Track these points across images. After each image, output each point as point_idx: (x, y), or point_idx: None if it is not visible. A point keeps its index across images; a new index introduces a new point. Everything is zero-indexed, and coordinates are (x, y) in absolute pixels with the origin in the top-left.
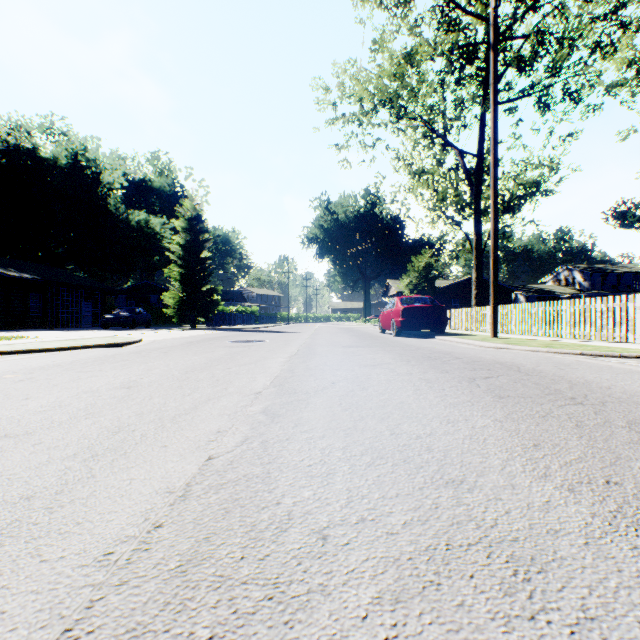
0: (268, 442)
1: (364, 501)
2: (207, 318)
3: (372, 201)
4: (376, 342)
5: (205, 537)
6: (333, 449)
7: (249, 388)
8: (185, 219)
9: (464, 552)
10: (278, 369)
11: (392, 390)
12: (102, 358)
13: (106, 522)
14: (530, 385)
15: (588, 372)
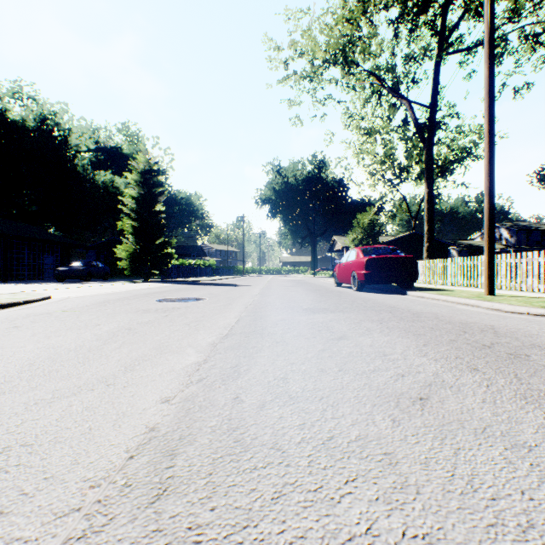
0: None
1: None
2: (161, 271)
3: (319, 166)
4: (343, 301)
5: None
6: None
7: None
8: (138, 172)
9: None
10: (133, 436)
11: None
12: None
13: None
14: None
15: None
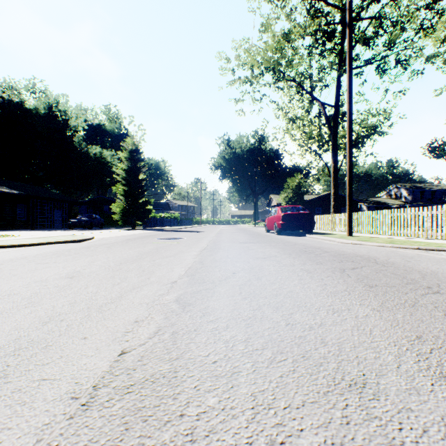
0: (178, 333)
1: (271, 413)
2: (143, 222)
3: (259, 139)
4: (264, 239)
5: None
6: (236, 342)
7: (167, 278)
8: (127, 151)
9: None
10: (191, 261)
11: (281, 280)
12: (60, 252)
13: None
14: (390, 275)
15: (430, 263)
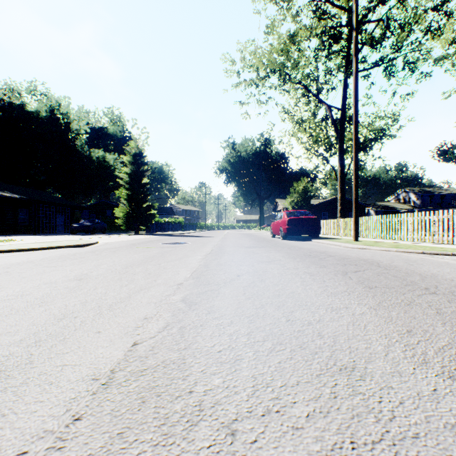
0: (185, 328)
1: (268, 390)
2: (146, 226)
3: (265, 143)
4: (269, 244)
5: (119, 432)
6: (239, 335)
7: (173, 280)
8: (131, 155)
9: (370, 452)
10: (196, 264)
11: (284, 282)
12: (65, 256)
13: (29, 414)
14: (390, 277)
15: (432, 267)
